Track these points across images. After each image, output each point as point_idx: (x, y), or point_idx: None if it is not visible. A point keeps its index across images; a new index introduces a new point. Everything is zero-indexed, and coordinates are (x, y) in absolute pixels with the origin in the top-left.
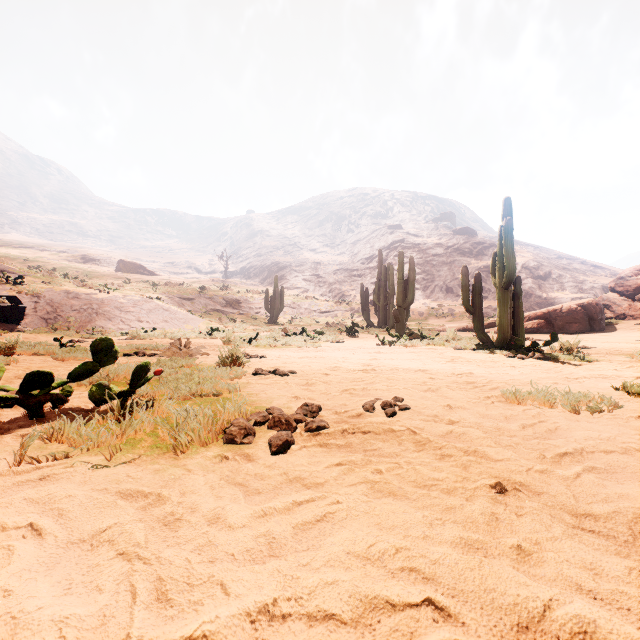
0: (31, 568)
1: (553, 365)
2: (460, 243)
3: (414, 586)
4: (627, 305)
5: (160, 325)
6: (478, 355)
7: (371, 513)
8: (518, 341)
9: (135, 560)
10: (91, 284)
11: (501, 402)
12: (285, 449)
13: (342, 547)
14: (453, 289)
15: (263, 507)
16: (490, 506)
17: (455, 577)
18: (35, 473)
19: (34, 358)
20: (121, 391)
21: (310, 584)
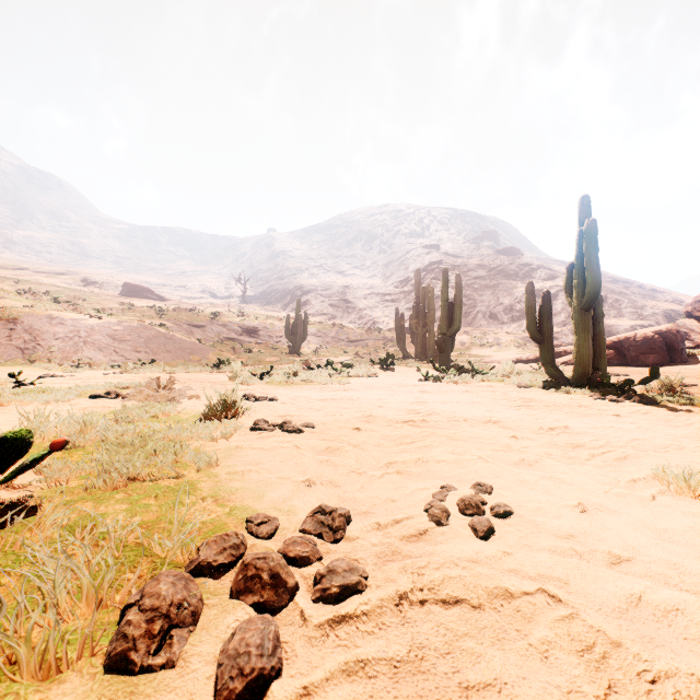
0: None
1: (668, 412)
2: (505, 264)
3: None
4: None
5: (161, 356)
6: (554, 396)
7: None
8: (605, 377)
9: None
10: (83, 308)
11: (663, 494)
12: None
13: None
14: (497, 315)
15: None
16: None
17: None
18: None
19: None
20: None
21: None
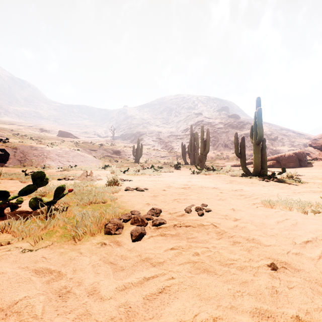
0: None
1: (284, 185)
2: (231, 122)
3: None
4: (318, 153)
5: (79, 163)
6: (244, 179)
7: (194, 286)
8: (264, 172)
9: None
10: (44, 142)
11: (261, 207)
12: (140, 238)
13: (176, 317)
14: (228, 145)
15: (124, 283)
16: (270, 281)
17: None
18: None
19: (10, 181)
20: (48, 201)
21: None
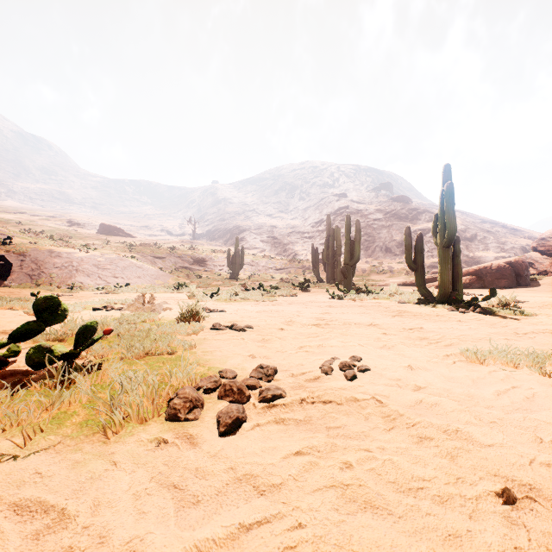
0: None
1: (496, 319)
2: (397, 209)
3: None
4: (548, 263)
5: (133, 281)
6: (422, 309)
7: (347, 548)
8: (459, 296)
9: None
10: (73, 244)
11: (462, 361)
12: (235, 428)
13: None
14: (391, 249)
15: (197, 540)
16: (507, 533)
17: None
18: None
19: (7, 312)
20: (64, 353)
21: None
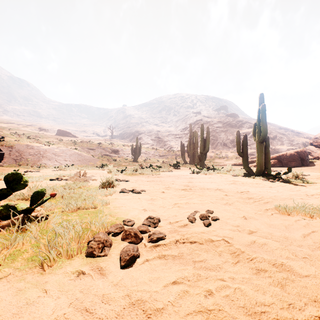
0: None
1: (292, 186)
2: (230, 121)
3: None
4: (319, 152)
5: (76, 162)
6: (247, 179)
7: None
8: (269, 172)
9: None
10: (41, 141)
11: (276, 213)
12: (131, 263)
13: None
14: (227, 144)
15: None
16: None
17: None
18: None
19: None
20: (23, 209)
21: None
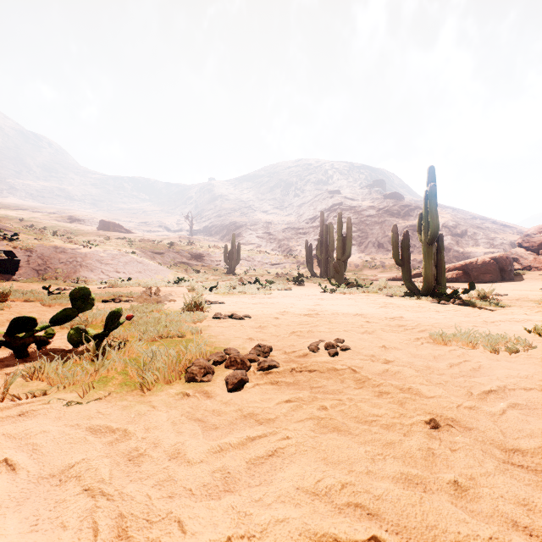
0: (2, 504)
1: (472, 310)
2: (390, 206)
3: (360, 523)
4: (532, 258)
5: (135, 275)
6: (407, 301)
7: (318, 448)
8: (441, 289)
9: (99, 496)
10: (76, 240)
11: (429, 343)
12: (240, 387)
13: (292, 483)
14: (384, 245)
15: (219, 443)
16: (426, 441)
17: (398, 513)
18: (15, 409)
19: (25, 304)
20: (96, 334)
21: (262, 521)
